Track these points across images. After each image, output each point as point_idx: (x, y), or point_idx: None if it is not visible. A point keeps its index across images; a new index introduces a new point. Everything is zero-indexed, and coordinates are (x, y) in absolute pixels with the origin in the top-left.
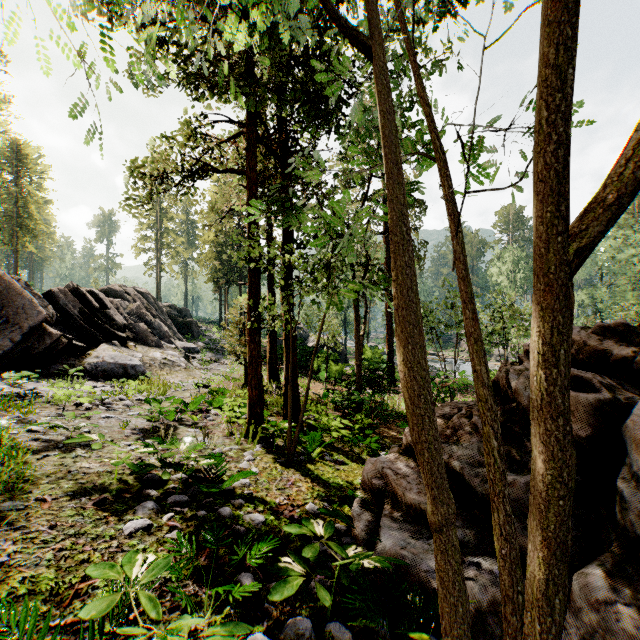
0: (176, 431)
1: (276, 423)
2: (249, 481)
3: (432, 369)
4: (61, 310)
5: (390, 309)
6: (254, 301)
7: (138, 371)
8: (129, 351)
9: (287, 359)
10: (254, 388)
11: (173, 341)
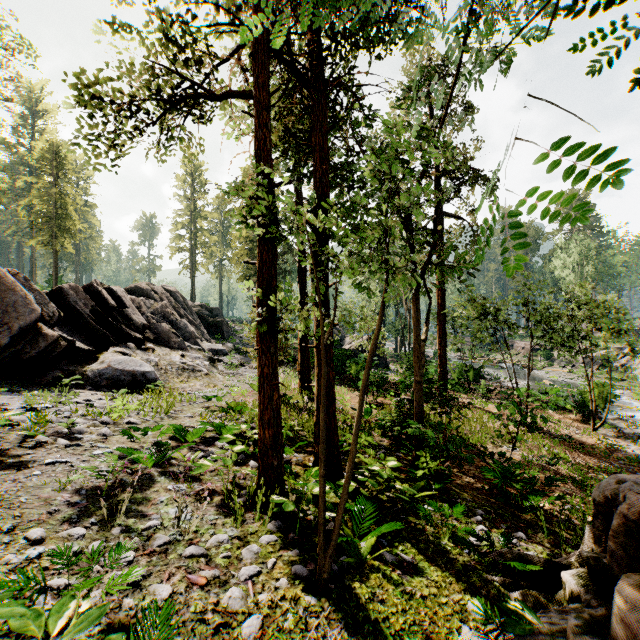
0: (147, 491)
1: (304, 463)
2: None
3: (485, 375)
4: (71, 308)
5: (442, 307)
6: (267, 289)
7: (149, 379)
8: (144, 355)
9: (319, 375)
10: (267, 426)
11: (199, 342)
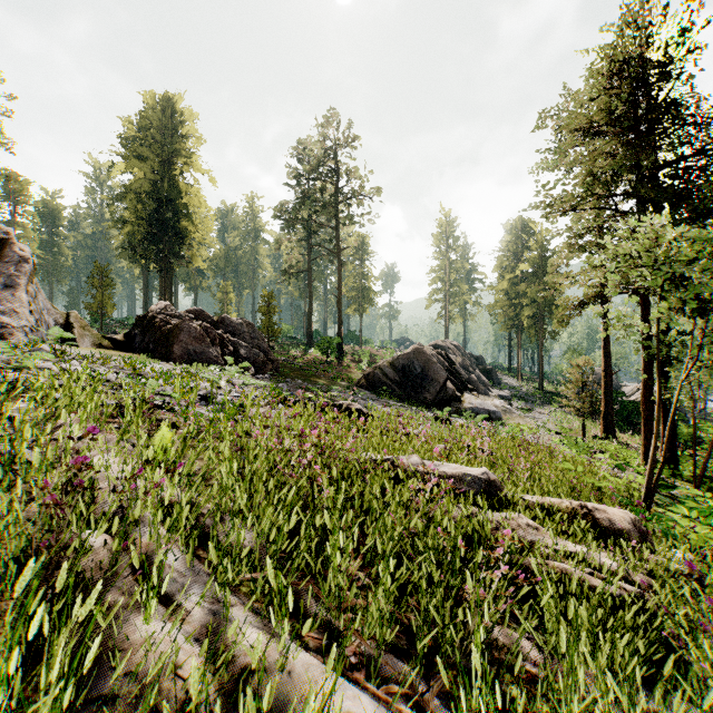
0: None
1: None
2: (678, 493)
3: None
4: None
5: None
6: (648, 382)
7: (497, 416)
8: (480, 399)
9: (664, 422)
10: (649, 441)
11: (490, 389)
